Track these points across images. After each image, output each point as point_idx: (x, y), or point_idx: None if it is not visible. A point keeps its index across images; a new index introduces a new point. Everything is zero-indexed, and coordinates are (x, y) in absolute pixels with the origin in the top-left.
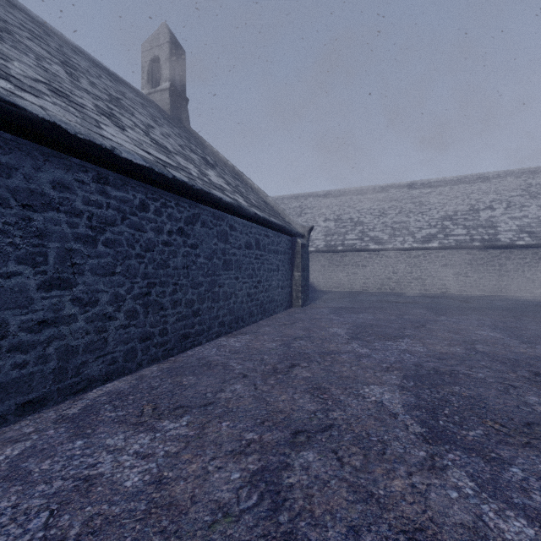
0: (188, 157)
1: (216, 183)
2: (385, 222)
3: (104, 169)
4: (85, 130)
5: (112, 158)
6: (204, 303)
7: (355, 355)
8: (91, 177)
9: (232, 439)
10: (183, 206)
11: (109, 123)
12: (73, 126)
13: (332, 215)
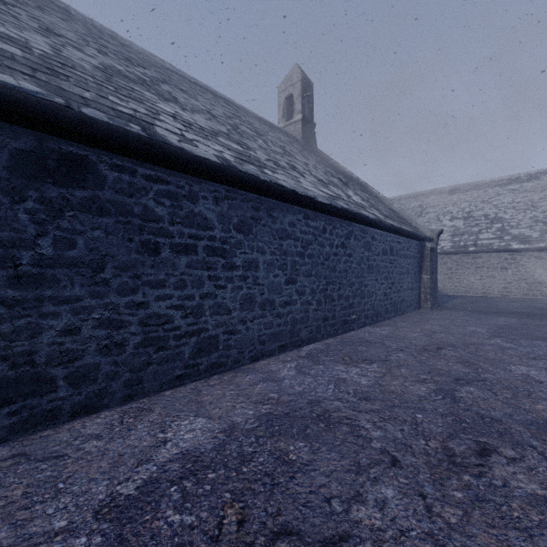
0: (334, 183)
1: (357, 202)
2: (535, 217)
3: (306, 209)
4: (301, 188)
5: (314, 203)
6: (356, 299)
7: (499, 347)
8: (302, 216)
9: (412, 376)
10: (344, 226)
11: (298, 175)
12: (297, 188)
13: (460, 213)
